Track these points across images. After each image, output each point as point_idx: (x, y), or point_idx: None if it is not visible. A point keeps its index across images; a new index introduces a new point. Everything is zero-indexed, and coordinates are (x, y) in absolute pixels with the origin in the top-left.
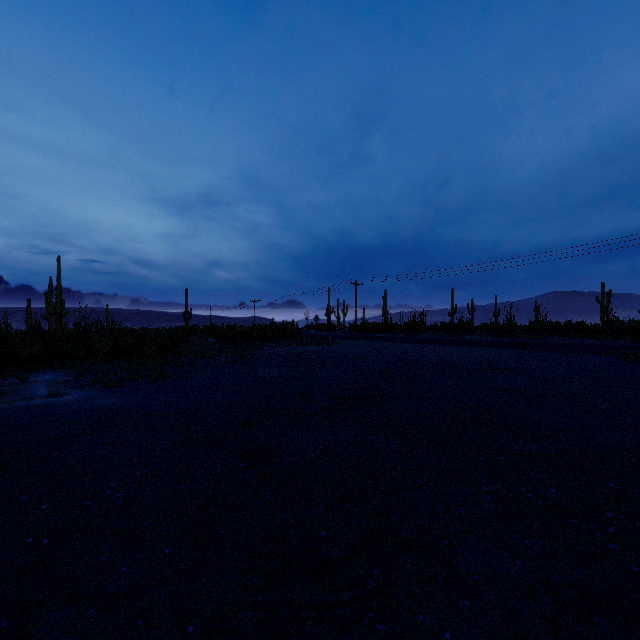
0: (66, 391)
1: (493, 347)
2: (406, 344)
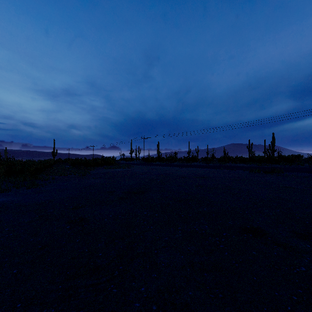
0: None
1: (203, 168)
2: (166, 167)
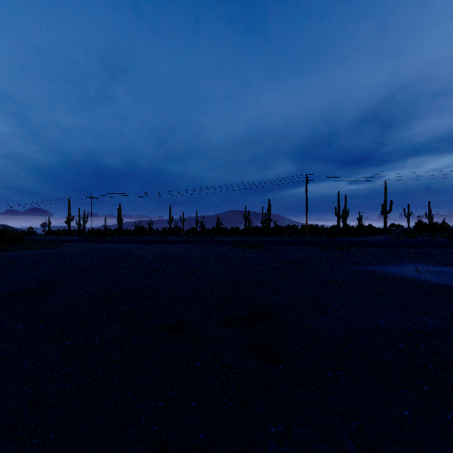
0: None
1: (178, 244)
2: (123, 244)
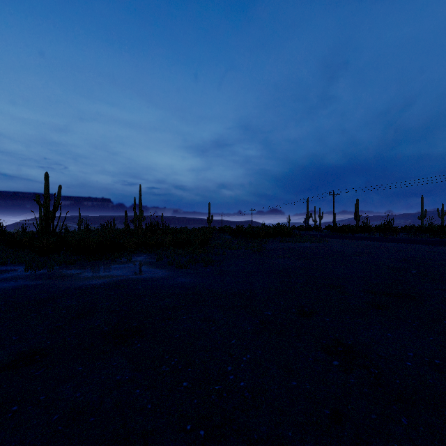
0: (154, 269)
1: None
2: (392, 243)
